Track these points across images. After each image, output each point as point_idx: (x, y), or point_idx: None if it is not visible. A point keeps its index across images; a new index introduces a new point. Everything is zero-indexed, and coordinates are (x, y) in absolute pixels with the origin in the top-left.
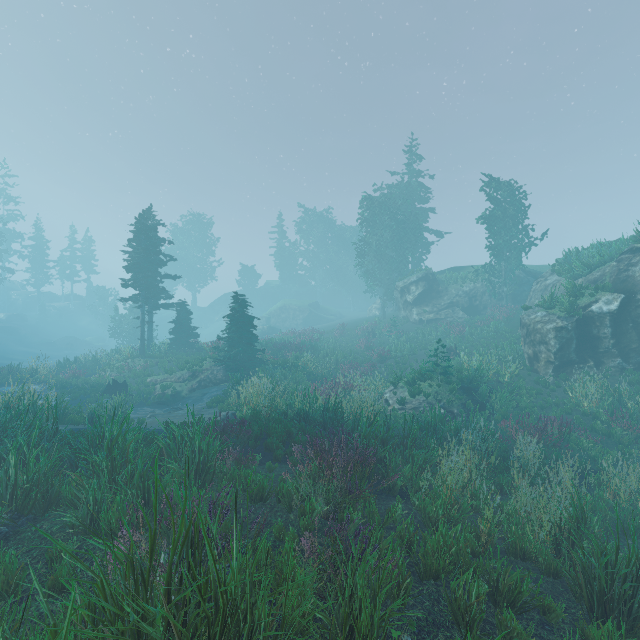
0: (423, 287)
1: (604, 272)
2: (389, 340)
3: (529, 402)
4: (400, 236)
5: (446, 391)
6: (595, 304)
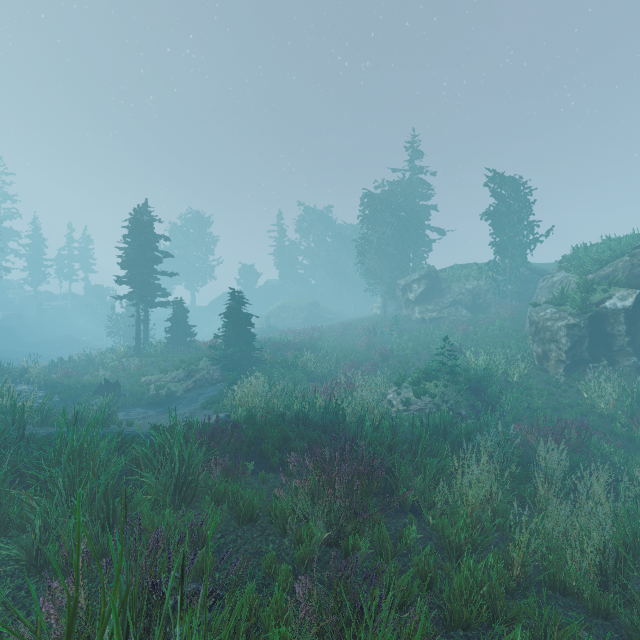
0: (425, 285)
1: (616, 267)
2: (391, 339)
3: (541, 403)
4: (402, 233)
5: (453, 391)
6: (609, 300)
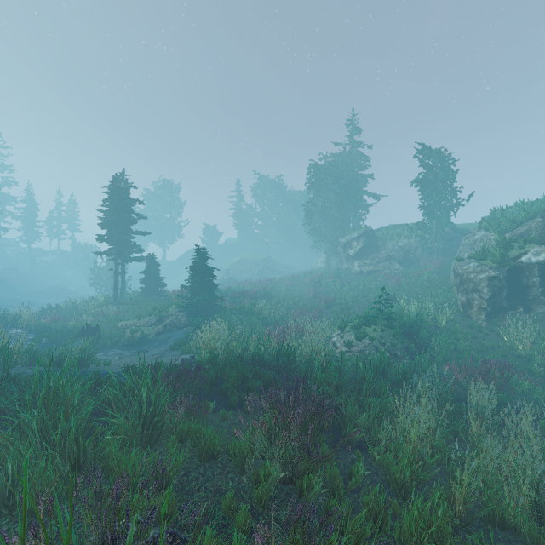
0: (363, 242)
1: (530, 227)
2: (334, 289)
3: (466, 345)
4: (343, 198)
5: (389, 335)
6: (524, 255)
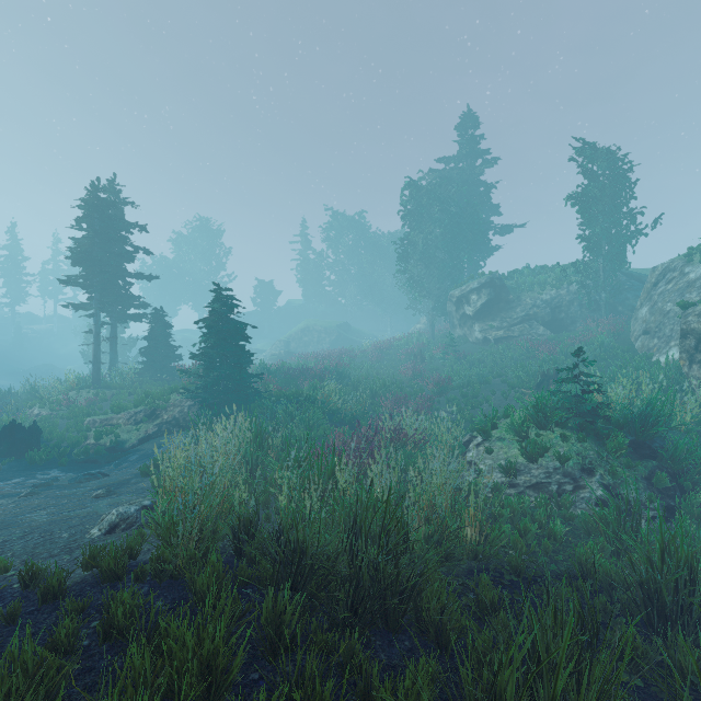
0: (488, 295)
1: None
2: (444, 365)
3: None
4: (454, 233)
5: (599, 449)
6: None
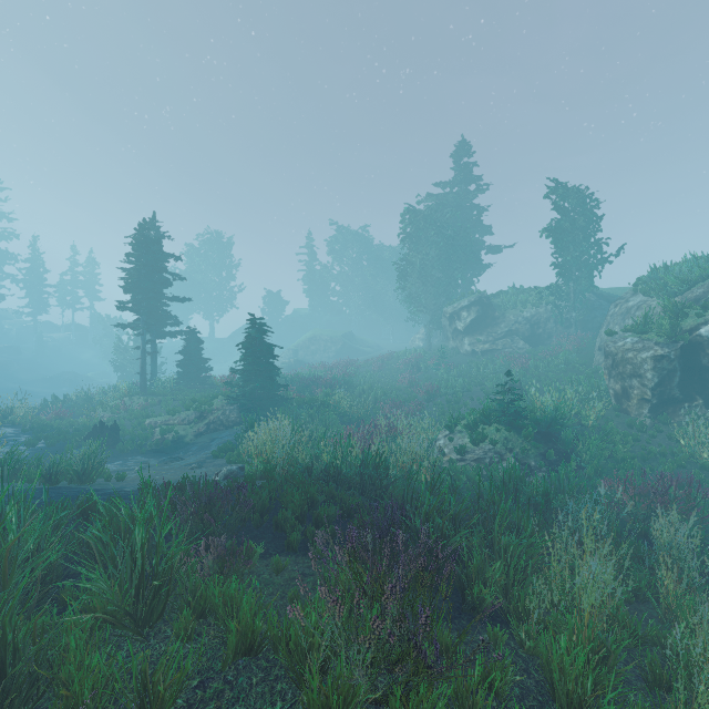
0: (476, 313)
1: (708, 288)
2: (437, 375)
3: (625, 451)
4: (448, 254)
5: (518, 437)
6: (704, 326)
